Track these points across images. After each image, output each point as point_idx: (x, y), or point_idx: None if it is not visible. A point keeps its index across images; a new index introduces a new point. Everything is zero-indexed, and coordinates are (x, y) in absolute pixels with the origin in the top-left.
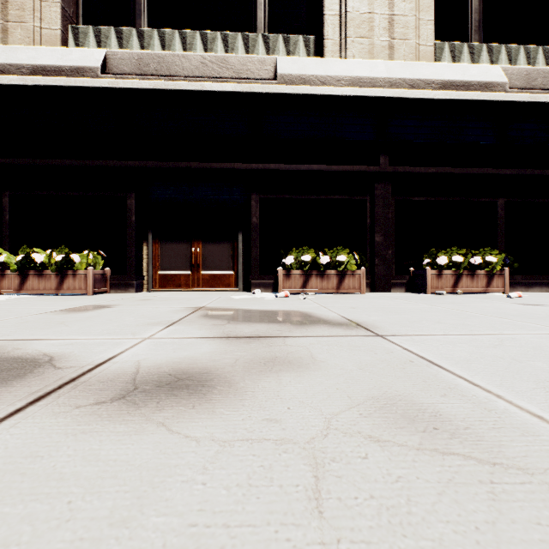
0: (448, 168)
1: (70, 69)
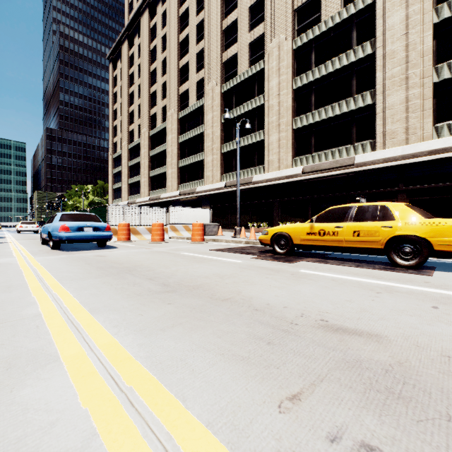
0: (435, 185)
1: (294, 175)
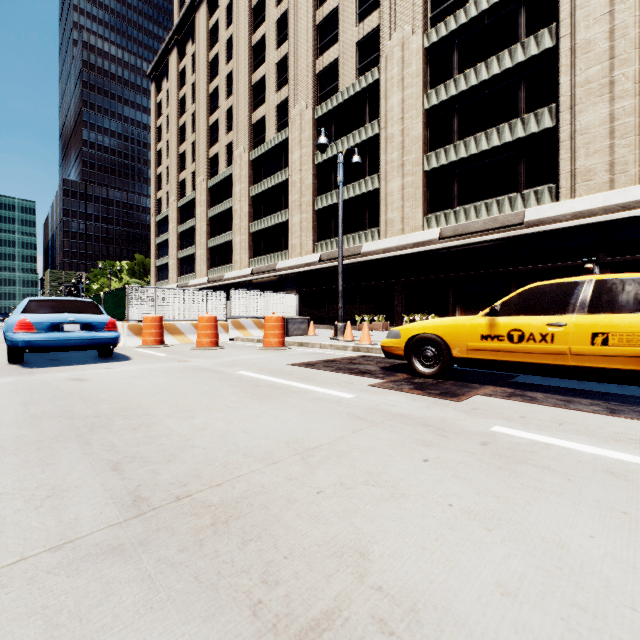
0: None
1: (427, 241)
